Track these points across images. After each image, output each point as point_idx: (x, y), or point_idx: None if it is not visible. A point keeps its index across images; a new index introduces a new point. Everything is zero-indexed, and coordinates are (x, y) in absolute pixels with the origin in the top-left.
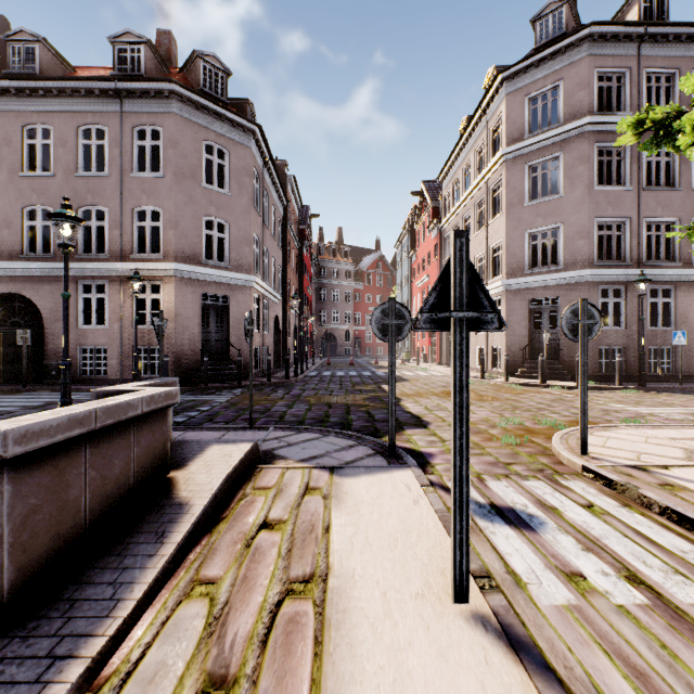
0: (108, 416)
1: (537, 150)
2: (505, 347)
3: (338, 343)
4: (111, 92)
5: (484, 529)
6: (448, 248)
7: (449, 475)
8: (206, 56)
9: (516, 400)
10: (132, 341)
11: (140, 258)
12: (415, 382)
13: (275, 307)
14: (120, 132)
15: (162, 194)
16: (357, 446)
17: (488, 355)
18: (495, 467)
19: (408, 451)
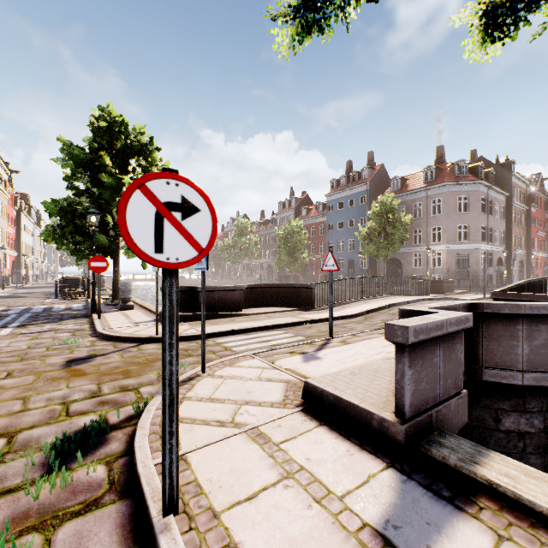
0: (448, 281)
1: None
2: None
3: None
4: (423, 191)
5: None
6: None
7: None
8: (458, 162)
9: None
10: (430, 272)
11: (433, 244)
12: None
13: (498, 253)
14: (426, 203)
15: (441, 221)
16: None
17: None
18: None
19: None
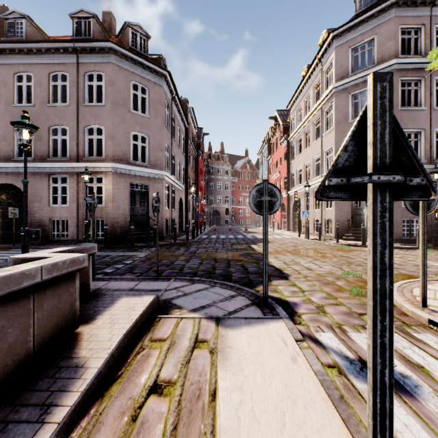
0: None
1: (357, 84)
2: (335, 219)
3: (221, 216)
4: (70, 50)
5: (363, 393)
6: (294, 154)
7: (315, 325)
8: (133, 26)
9: (348, 257)
10: (84, 215)
11: (89, 160)
12: (274, 242)
13: (180, 193)
14: (77, 76)
15: (104, 117)
16: (237, 296)
17: (322, 224)
18: (351, 318)
19: (277, 300)
